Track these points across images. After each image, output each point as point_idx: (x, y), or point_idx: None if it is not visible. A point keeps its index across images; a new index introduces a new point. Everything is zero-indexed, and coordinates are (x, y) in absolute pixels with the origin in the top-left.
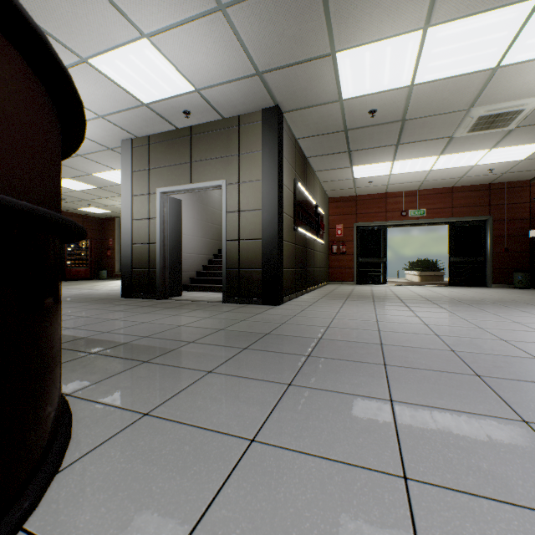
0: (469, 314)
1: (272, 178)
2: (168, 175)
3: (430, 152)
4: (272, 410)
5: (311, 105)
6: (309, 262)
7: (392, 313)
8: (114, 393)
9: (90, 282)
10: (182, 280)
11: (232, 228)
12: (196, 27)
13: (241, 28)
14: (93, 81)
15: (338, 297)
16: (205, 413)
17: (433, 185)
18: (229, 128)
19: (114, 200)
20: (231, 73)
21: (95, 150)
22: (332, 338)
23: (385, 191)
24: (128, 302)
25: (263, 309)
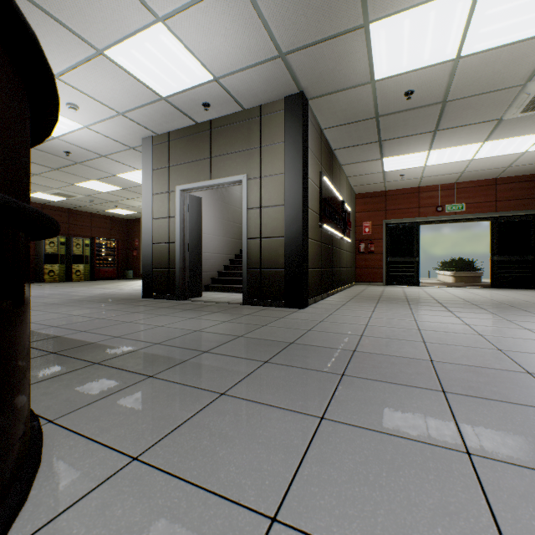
0: (530, 323)
1: (296, 171)
2: (188, 171)
3: (474, 138)
4: (300, 460)
5: (339, 89)
6: (335, 261)
7: (434, 319)
8: (104, 421)
9: (117, 281)
10: (203, 280)
11: (253, 226)
12: (213, 4)
13: (262, 2)
14: (110, 75)
15: (367, 299)
16: (210, 461)
17: (473, 176)
18: (250, 119)
19: (139, 201)
20: (251, 57)
21: (118, 150)
22: (368, 350)
23: (418, 184)
24: (147, 302)
25: (286, 313)
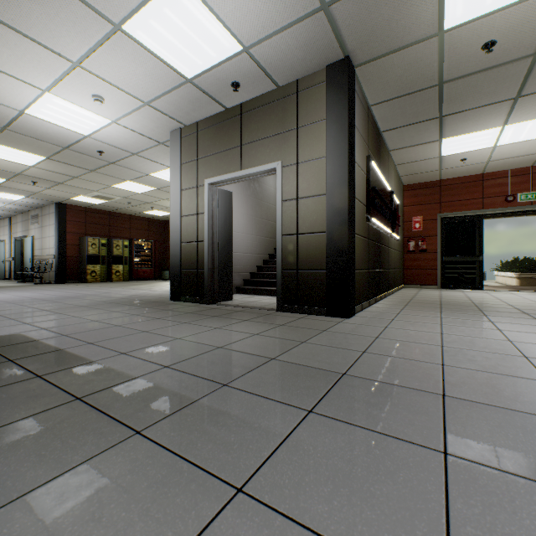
0: None
1: (341, 152)
2: (216, 163)
3: None
4: None
5: (394, 49)
6: (383, 261)
7: None
8: None
9: (153, 282)
10: (235, 282)
11: (289, 220)
12: None
13: None
14: (131, 56)
15: (426, 306)
16: None
17: None
18: (285, 97)
19: None
20: (286, 14)
21: (148, 147)
22: (466, 395)
23: (482, 171)
24: (174, 306)
25: (329, 323)
